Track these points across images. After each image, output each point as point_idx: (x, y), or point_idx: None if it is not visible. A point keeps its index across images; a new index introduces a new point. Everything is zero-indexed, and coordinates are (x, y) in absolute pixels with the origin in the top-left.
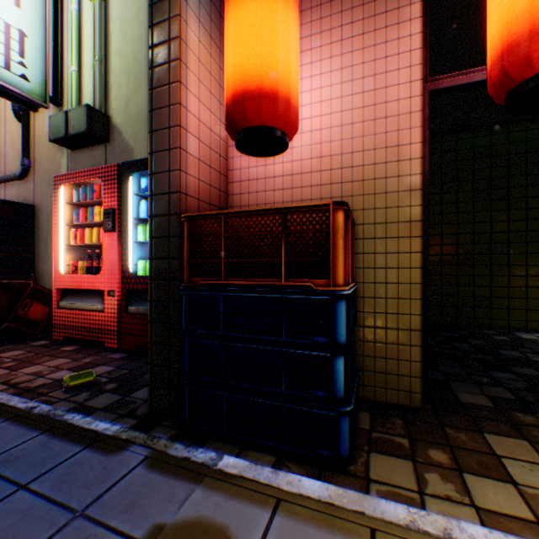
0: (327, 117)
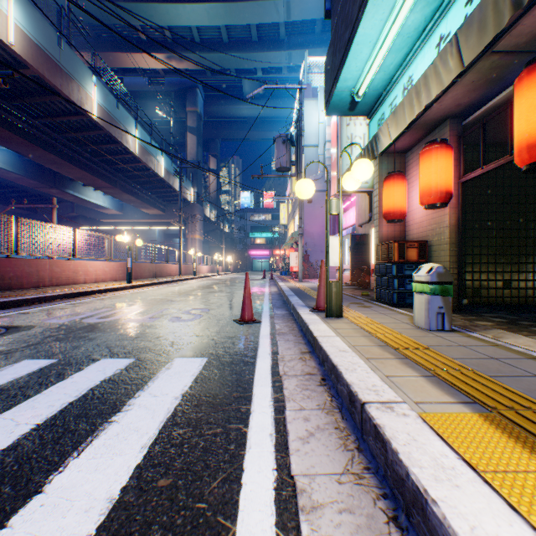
0: None
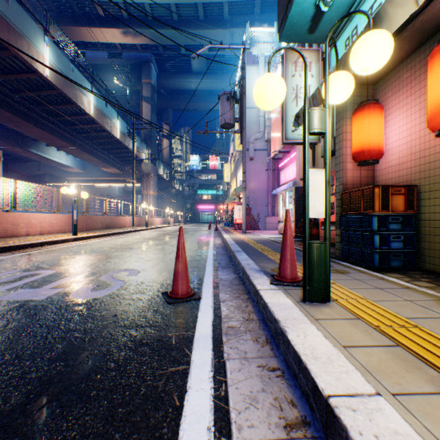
0: (412, 135)
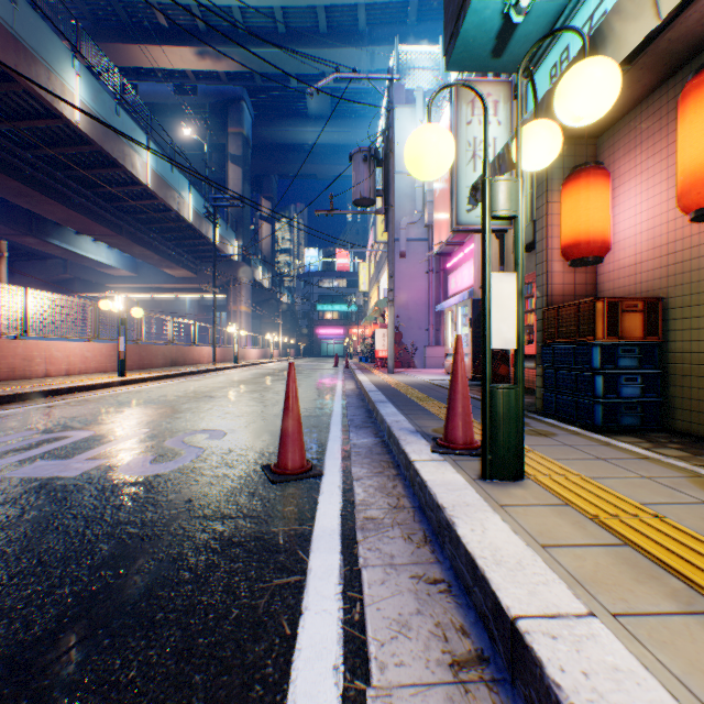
0: (656, 218)
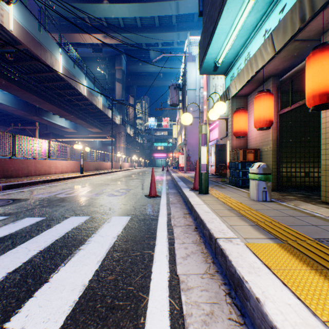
0: None
